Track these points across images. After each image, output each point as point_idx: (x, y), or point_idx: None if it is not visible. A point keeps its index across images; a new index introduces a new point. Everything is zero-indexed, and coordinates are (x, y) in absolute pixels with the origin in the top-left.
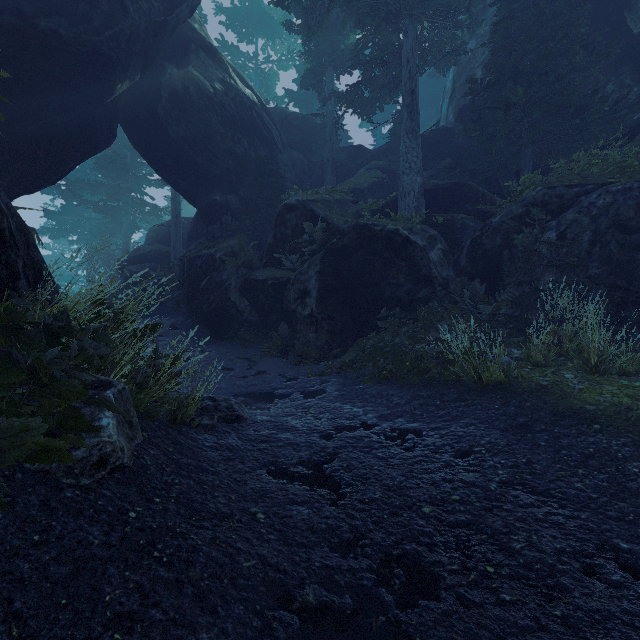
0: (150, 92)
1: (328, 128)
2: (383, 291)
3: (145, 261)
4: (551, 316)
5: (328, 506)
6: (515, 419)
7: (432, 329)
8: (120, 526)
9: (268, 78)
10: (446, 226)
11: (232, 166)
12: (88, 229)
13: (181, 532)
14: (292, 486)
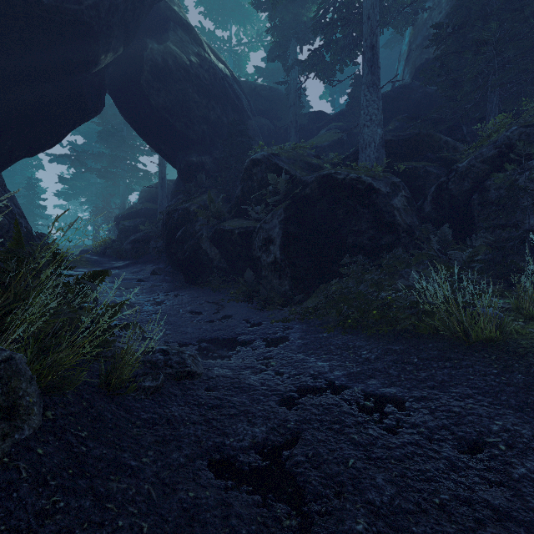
0: (134, 66)
1: (292, 94)
2: (345, 238)
3: (137, 217)
4: None
5: None
6: (529, 393)
7: (397, 276)
8: None
9: (240, 59)
10: (408, 174)
11: (207, 131)
12: (94, 192)
13: None
14: (238, 494)
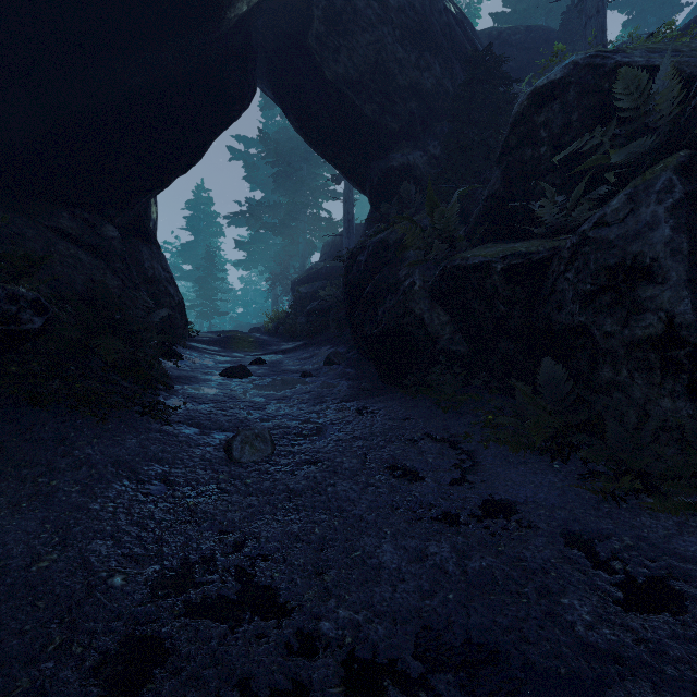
0: (299, 18)
1: None
2: None
3: (316, 280)
4: None
5: None
6: None
7: None
8: None
9: None
10: None
11: (416, 111)
12: (272, 256)
13: None
14: None
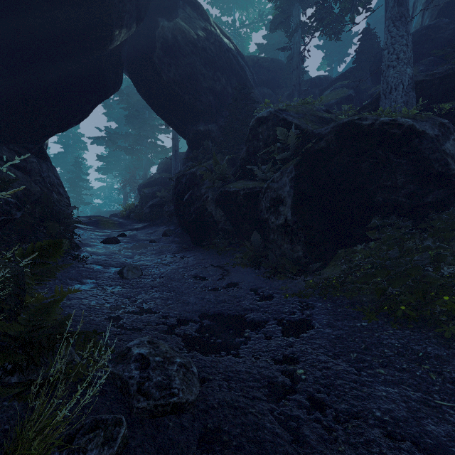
0: (147, 45)
1: (295, 58)
2: (372, 196)
3: (155, 185)
4: None
5: None
6: None
7: (454, 243)
8: None
9: (243, 40)
10: (454, 115)
11: (213, 101)
12: (124, 167)
13: None
14: None
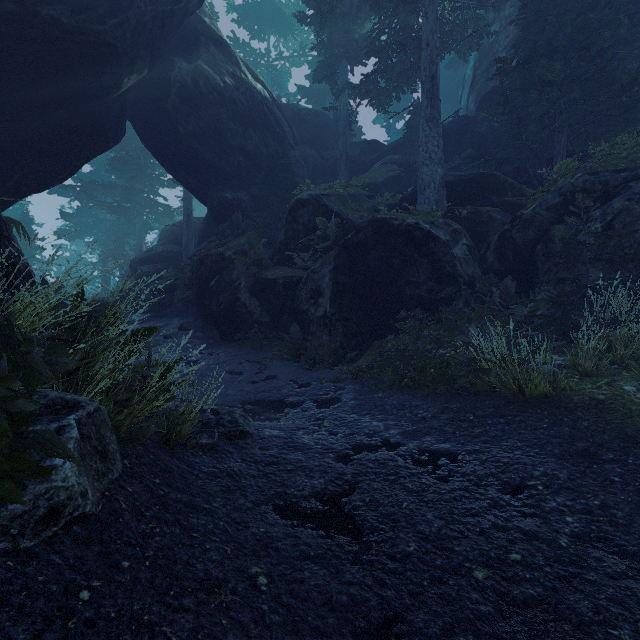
0: (159, 87)
1: (341, 122)
2: (402, 290)
3: (157, 261)
4: (601, 318)
5: (349, 564)
6: (572, 443)
7: (457, 331)
8: (61, 619)
9: (280, 75)
10: (470, 220)
11: (243, 163)
12: (103, 230)
13: (150, 621)
14: (303, 530)
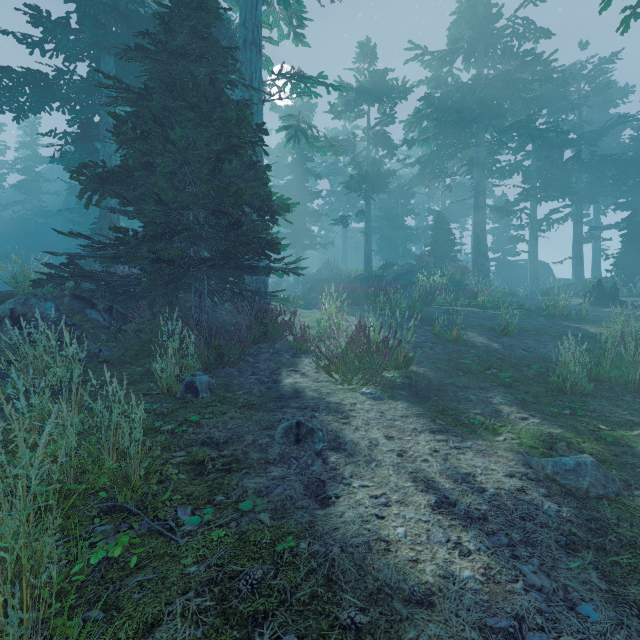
0: None
1: None
2: None
3: None
4: None
5: None
6: None
7: None
8: None
9: None
10: None
11: None
12: None
13: None
14: None
